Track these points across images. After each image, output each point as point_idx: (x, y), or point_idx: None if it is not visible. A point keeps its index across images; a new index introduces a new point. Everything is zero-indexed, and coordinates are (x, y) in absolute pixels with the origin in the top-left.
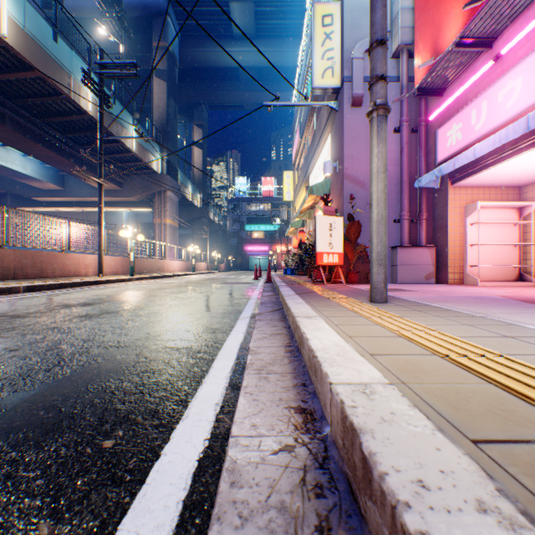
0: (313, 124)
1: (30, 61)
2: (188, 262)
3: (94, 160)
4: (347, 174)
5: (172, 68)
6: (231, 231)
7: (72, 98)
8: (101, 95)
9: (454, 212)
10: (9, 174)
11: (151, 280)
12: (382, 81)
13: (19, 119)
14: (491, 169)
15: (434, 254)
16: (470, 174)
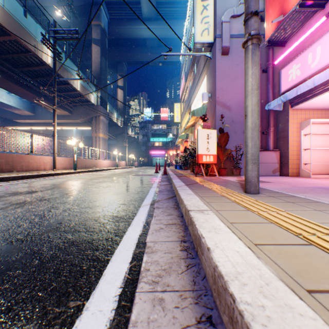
0: (193, 71)
1: (7, 28)
2: (114, 161)
3: (50, 94)
4: (218, 101)
5: (104, 38)
6: (141, 142)
7: (37, 54)
8: (54, 51)
9: (293, 127)
10: None
11: (88, 173)
12: (255, 16)
13: (2, 68)
14: (323, 95)
15: (278, 155)
16: (305, 99)
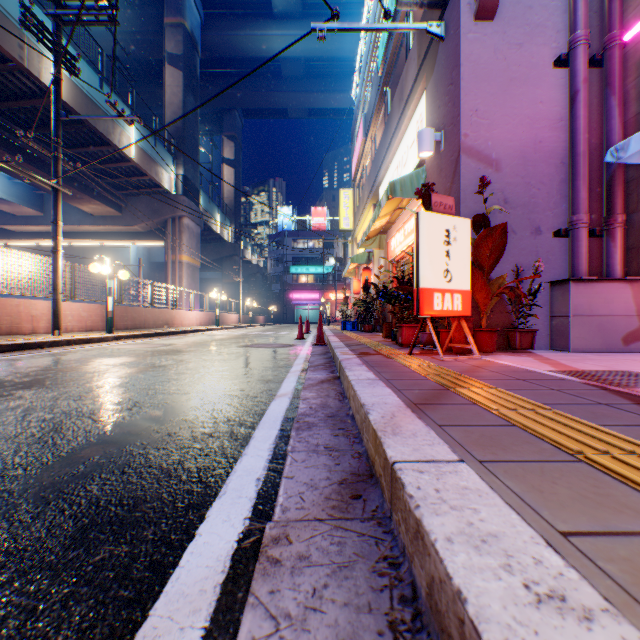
0: (385, 106)
1: None
2: (212, 313)
3: (45, 151)
4: (466, 145)
5: (191, 53)
6: (272, 275)
7: (26, 67)
8: (57, 50)
9: None
10: None
11: (141, 339)
12: None
13: None
14: None
15: (639, 295)
16: None
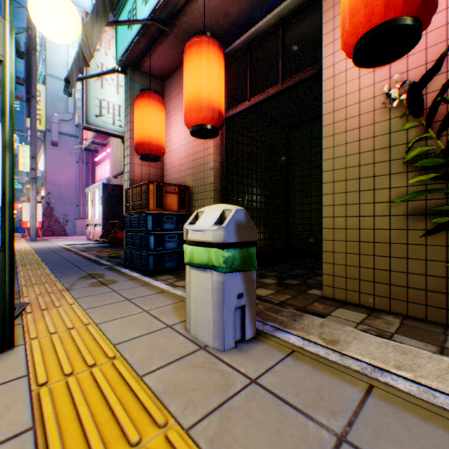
0: None
1: None
2: None
3: None
4: (50, 180)
5: None
6: None
7: None
8: None
9: None
10: None
11: None
12: (35, 170)
13: None
14: None
15: None
16: None
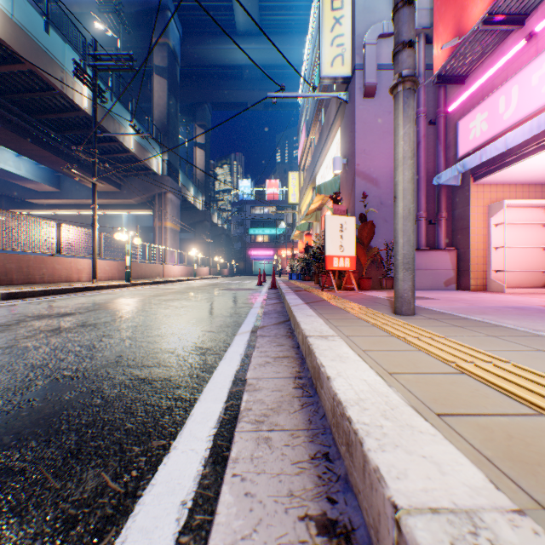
0: (320, 121)
1: (19, 52)
2: (190, 267)
3: (87, 158)
4: (358, 170)
5: (173, 65)
6: (234, 235)
7: (65, 93)
8: (95, 89)
9: (477, 212)
10: (2, 175)
11: (149, 286)
12: (409, 48)
13: (10, 115)
14: (522, 162)
15: (454, 258)
16: (496, 169)
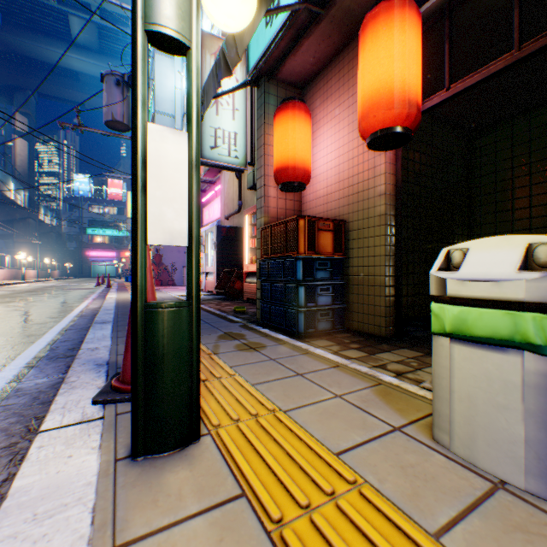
0: None
1: None
2: (14, 270)
3: None
4: None
5: None
6: (68, 234)
7: None
8: None
9: None
10: None
11: None
12: None
13: None
14: None
15: None
16: None
